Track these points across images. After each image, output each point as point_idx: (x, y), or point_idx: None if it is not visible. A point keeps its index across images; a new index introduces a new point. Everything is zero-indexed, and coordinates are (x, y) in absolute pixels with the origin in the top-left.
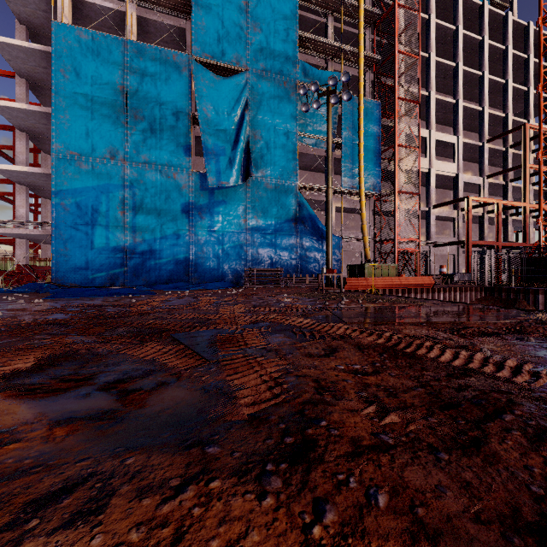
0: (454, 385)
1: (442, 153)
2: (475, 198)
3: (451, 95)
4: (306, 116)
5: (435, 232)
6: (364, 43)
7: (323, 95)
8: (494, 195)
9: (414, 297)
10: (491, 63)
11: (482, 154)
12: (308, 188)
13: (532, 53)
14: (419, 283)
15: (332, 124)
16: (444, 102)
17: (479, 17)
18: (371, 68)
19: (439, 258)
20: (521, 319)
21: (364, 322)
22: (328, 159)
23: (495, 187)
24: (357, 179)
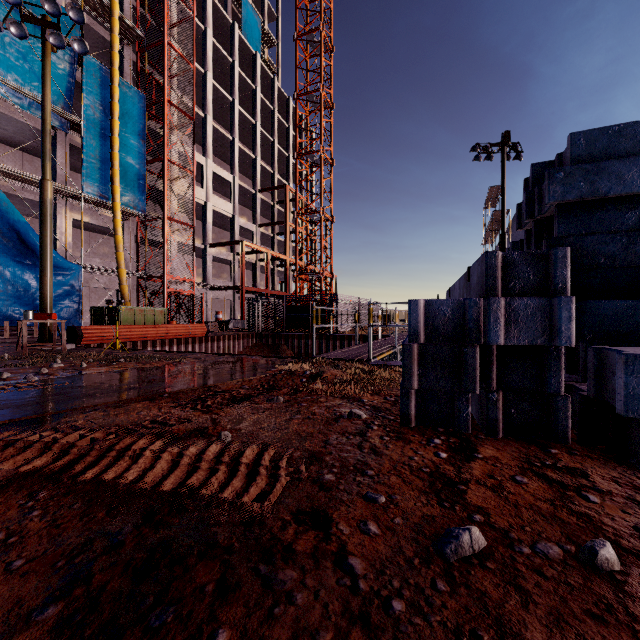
0: (141, 555)
1: (220, 189)
2: (249, 244)
3: (229, 131)
4: (7, 51)
5: (213, 275)
6: (122, 3)
7: (33, 21)
8: (265, 245)
9: (186, 348)
10: (262, 117)
11: (255, 202)
12: (14, 176)
13: (291, 125)
14: (191, 331)
15: (64, 89)
16: (222, 134)
17: (253, 65)
18: (135, 47)
19: (217, 303)
20: (276, 371)
21: (46, 413)
22: (45, 132)
23: (265, 237)
24: (110, 187)
